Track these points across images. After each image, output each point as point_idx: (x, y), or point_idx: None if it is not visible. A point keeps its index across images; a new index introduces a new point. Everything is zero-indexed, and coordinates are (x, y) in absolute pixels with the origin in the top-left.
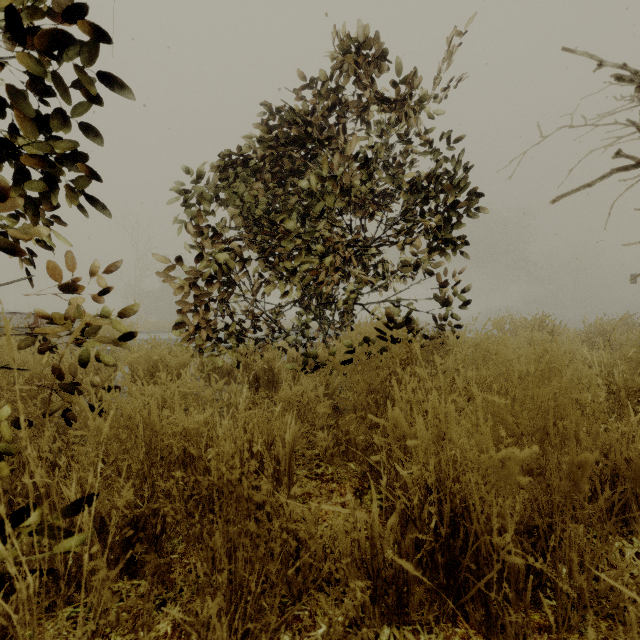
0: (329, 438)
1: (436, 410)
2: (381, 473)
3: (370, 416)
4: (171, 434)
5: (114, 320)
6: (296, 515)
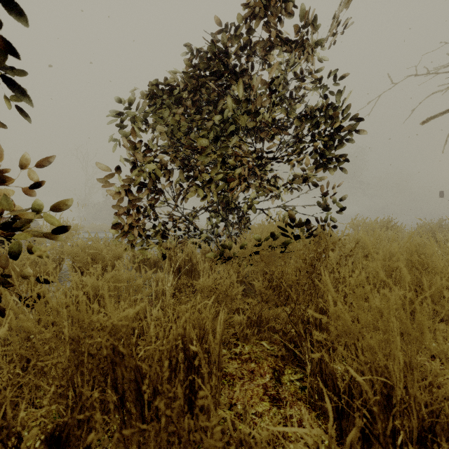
0: (244, 320)
1: None
2: (298, 356)
3: (310, 311)
4: (100, 330)
5: (45, 214)
6: (243, 435)
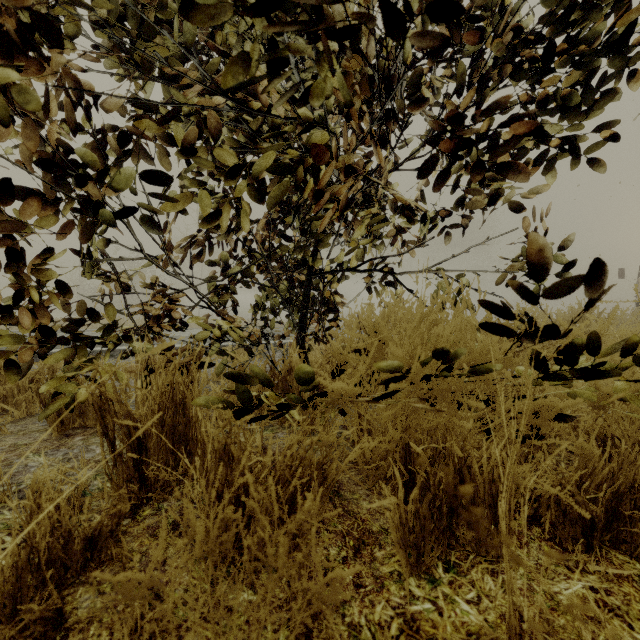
0: None
1: (592, 512)
2: None
3: None
4: None
5: None
6: None
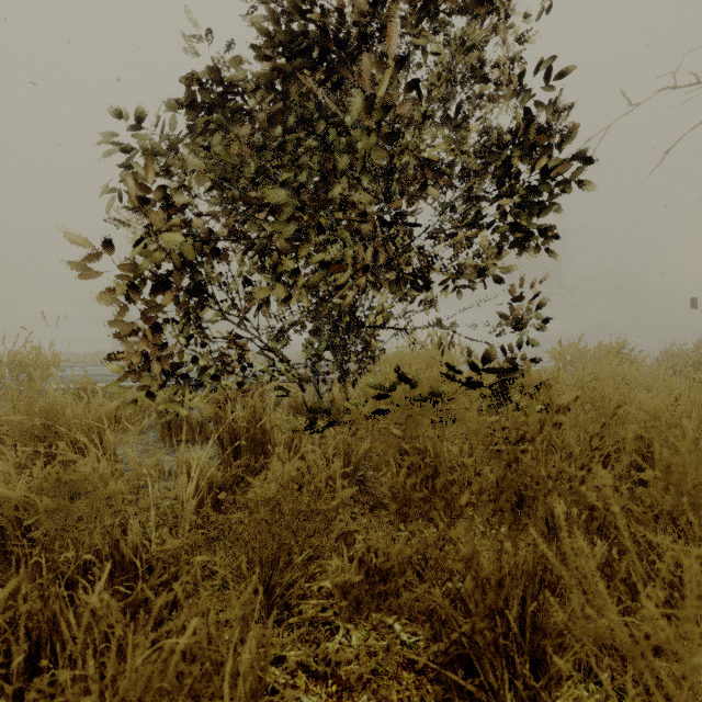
0: (352, 569)
1: (521, 490)
2: (476, 697)
3: None
4: None
5: None
6: None
